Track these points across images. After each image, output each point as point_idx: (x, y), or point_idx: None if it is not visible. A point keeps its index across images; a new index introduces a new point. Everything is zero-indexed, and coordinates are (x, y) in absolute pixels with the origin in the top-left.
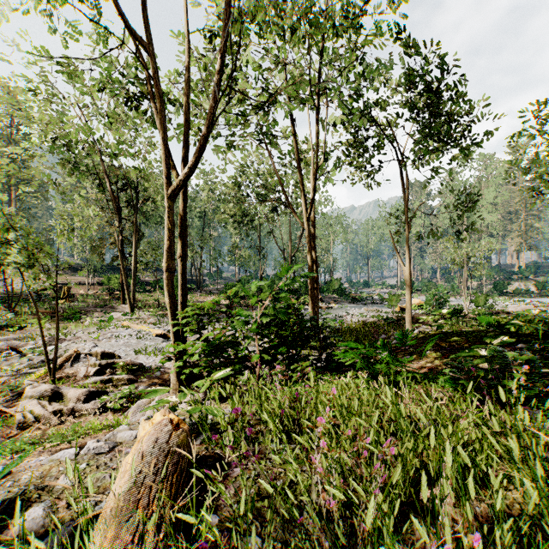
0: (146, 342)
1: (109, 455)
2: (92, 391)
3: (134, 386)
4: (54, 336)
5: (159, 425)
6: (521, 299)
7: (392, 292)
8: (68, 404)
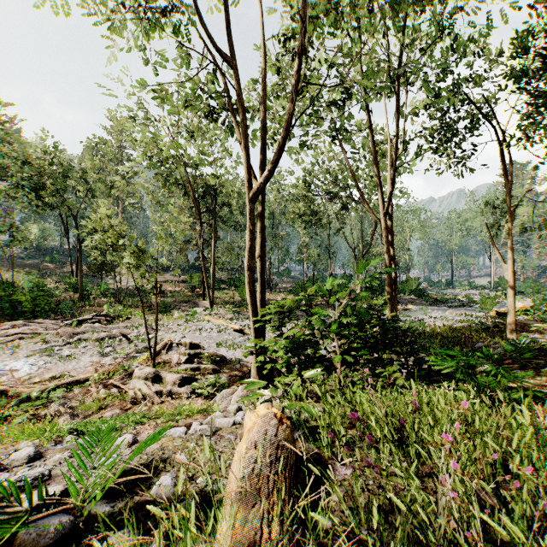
0: (225, 336)
1: (213, 438)
2: (184, 377)
3: (218, 376)
4: (152, 326)
5: (265, 417)
6: None
7: (483, 293)
8: (166, 386)
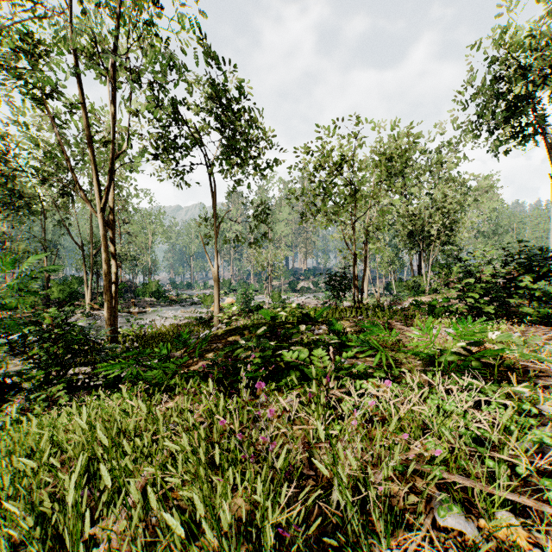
0: None
1: None
2: None
3: None
4: None
5: None
6: (304, 295)
7: (212, 292)
8: None
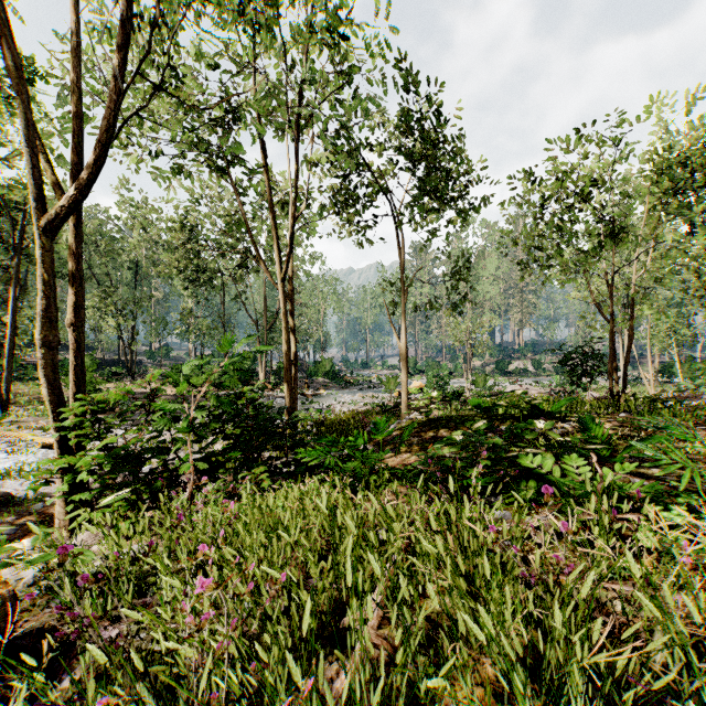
0: (24, 459)
1: None
2: None
3: None
4: None
5: None
6: (520, 379)
7: (393, 373)
8: None
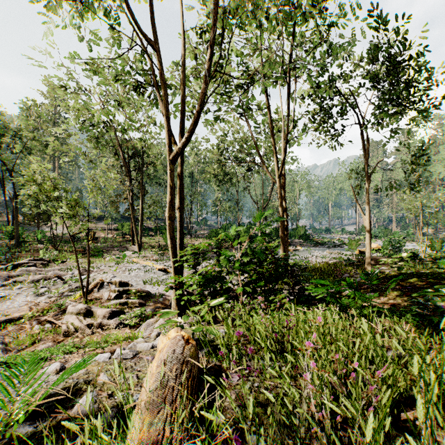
0: (151, 275)
1: (133, 360)
2: (113, 311)
3: (144, 308)
4: (85, 268)
5: (174, 339)
6: None
7: (351, 237)
8: (97, 319)
